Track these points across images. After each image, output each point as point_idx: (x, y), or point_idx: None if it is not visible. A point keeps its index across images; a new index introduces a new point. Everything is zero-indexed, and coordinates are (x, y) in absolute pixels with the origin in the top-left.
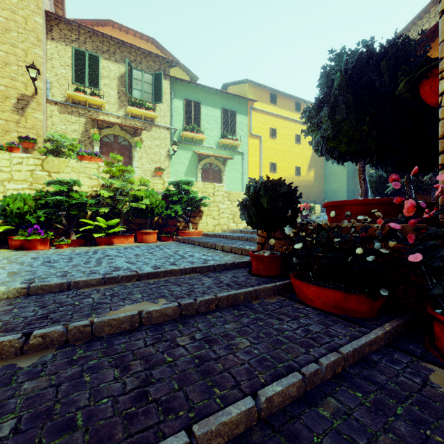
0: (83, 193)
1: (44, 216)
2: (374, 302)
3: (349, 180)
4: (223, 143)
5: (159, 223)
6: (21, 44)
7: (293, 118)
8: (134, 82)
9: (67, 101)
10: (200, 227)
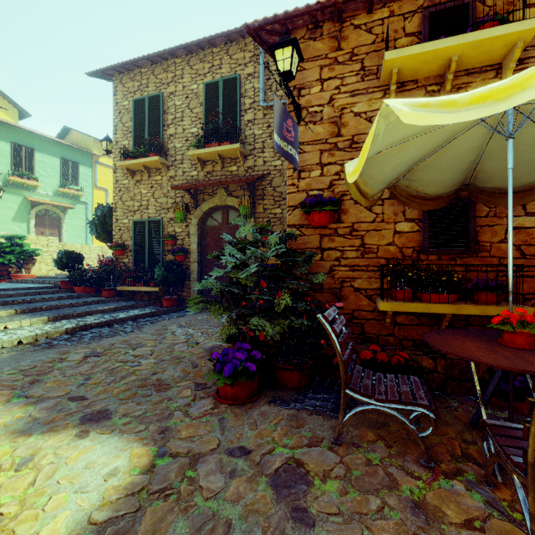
0: None
1: None
2: (93, 289)
3: None
4: (62, 191)
5: None
6: None
7: None
8: None
9: None
10: (33, 272)
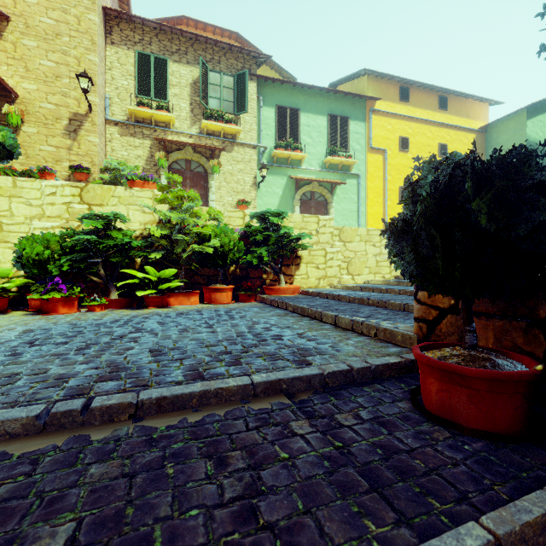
0: (128, 231)
1: (70, 264)
2: None
3: None
4: (329, 162)
5: (237, 275)
6: (74, 50)
7: (436, 120)
8: (211, 89)
9: (129, 120)
10: (296, 281)
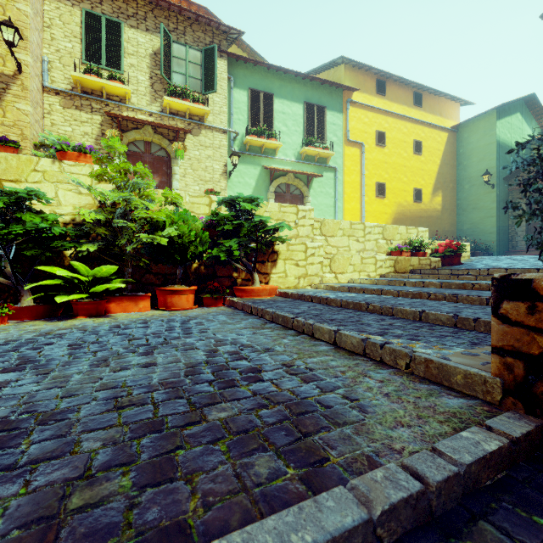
0: (51, 215)
1: None
2: None
3: (501, 207)
4: (306, 154)
5: (201, 273)
6: None
7: (411, 116)
8: (175, 63)
9: (74, 90)
10: (273, 281)
